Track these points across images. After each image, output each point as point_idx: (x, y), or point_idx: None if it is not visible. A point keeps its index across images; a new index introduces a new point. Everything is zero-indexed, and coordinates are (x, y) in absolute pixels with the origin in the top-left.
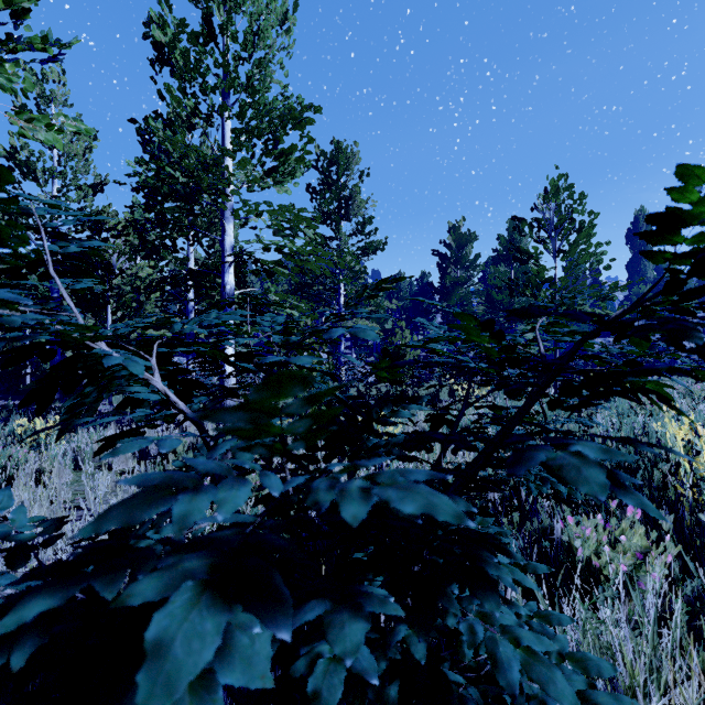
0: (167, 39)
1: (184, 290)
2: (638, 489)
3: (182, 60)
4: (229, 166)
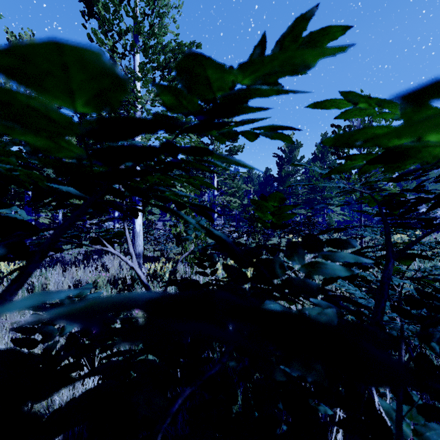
0: None
1: None
2: None
3: (103, 10)
4: (138, 89)
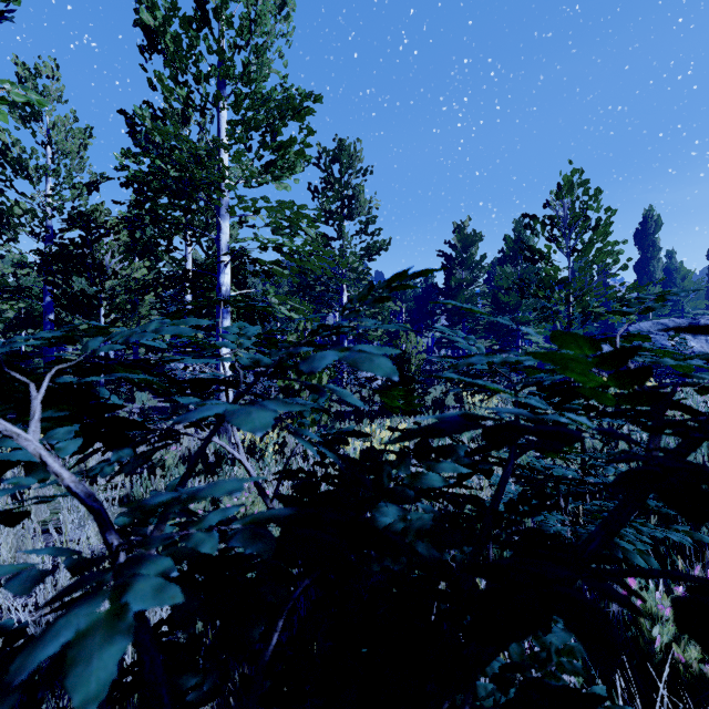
0: (158, 23)
1: (179, 291)
2: (693, 527)
3: (173, 45)
4: (225, 161)
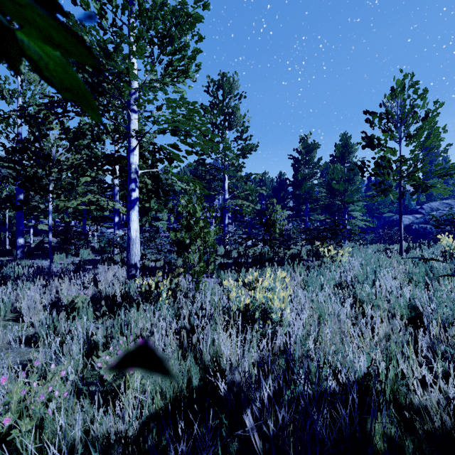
0: None
1: (102, 172)
2: None
3: None
4: (134, 67)
